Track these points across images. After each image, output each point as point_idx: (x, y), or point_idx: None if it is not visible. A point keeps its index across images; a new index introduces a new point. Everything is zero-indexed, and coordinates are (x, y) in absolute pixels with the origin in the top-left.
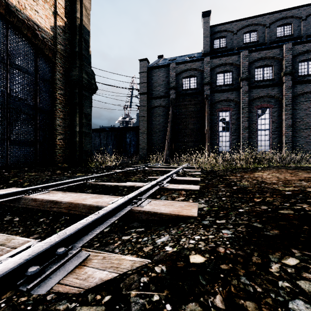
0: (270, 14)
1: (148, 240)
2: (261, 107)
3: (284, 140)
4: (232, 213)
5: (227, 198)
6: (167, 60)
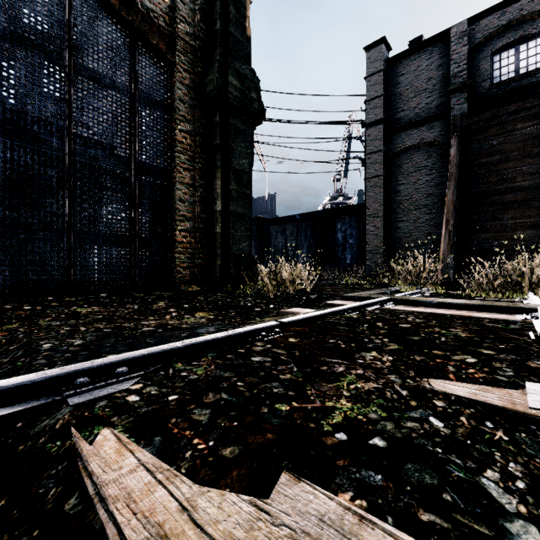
0: None
1: None
2: None
3: None
4: None
5: None
6: None
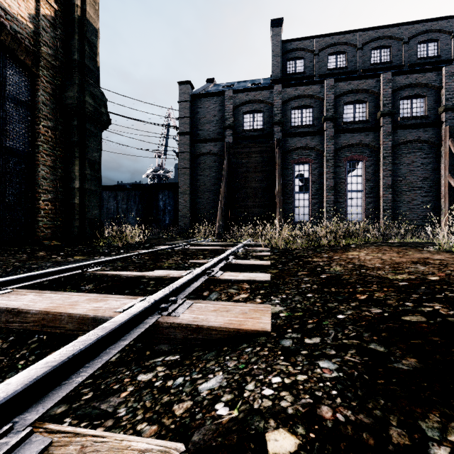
0: (363, 31)
1: (184, 385)
2: (352, 159)
3: (381, 206)
4: (327, 322)
5: (315, 295)
6: (220, 87)
